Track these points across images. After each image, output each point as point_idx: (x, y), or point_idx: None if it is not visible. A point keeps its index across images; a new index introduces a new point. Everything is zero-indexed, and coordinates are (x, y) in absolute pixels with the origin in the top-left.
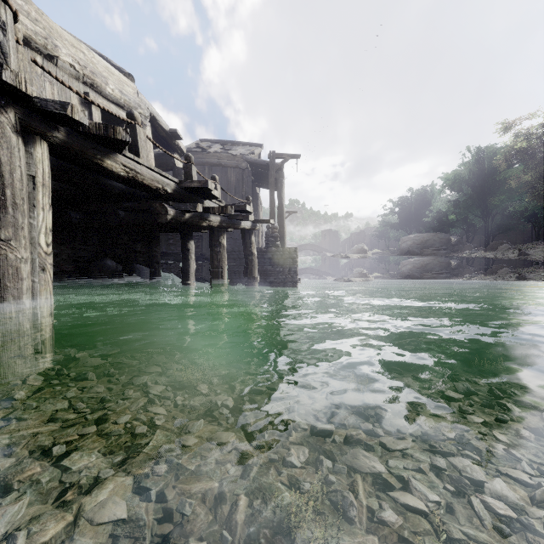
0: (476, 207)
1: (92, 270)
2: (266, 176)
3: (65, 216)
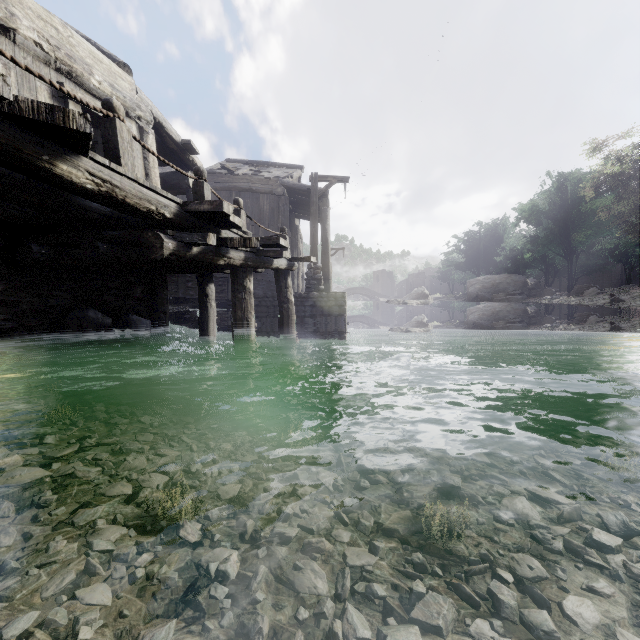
0: (558, 244)
1: (67, 325)
2: (307, 204)
3: (24, 250)
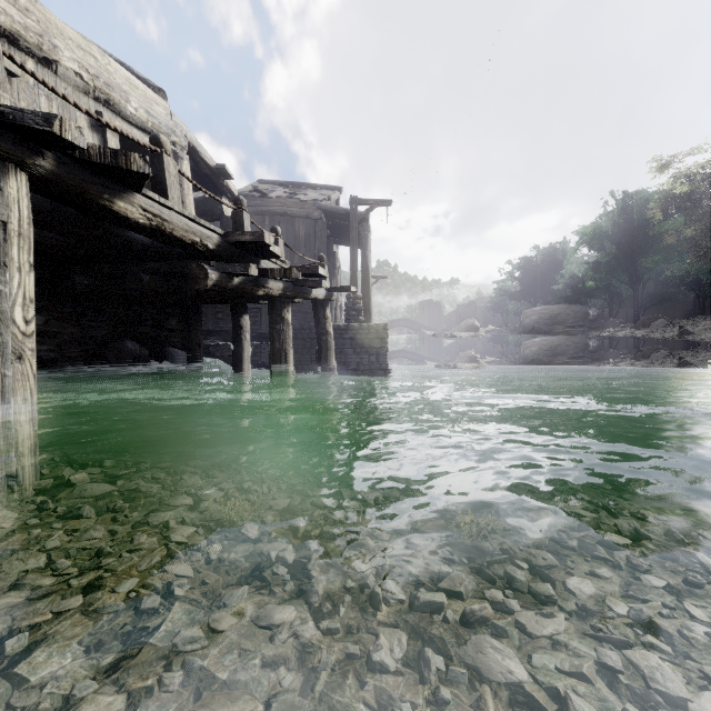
0: (622, 271)
1: (106, 356)
2: (346, 229)
3: (68, 281)
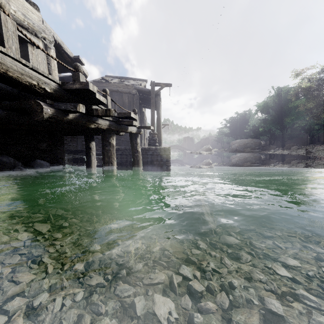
0: (277, 123)
1: None
2: (149, 100)
3: None
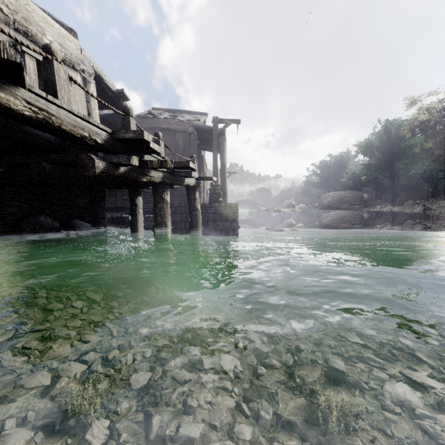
0: (385, 170)
1: (23, 228)
2: (210, 140)
3: None
